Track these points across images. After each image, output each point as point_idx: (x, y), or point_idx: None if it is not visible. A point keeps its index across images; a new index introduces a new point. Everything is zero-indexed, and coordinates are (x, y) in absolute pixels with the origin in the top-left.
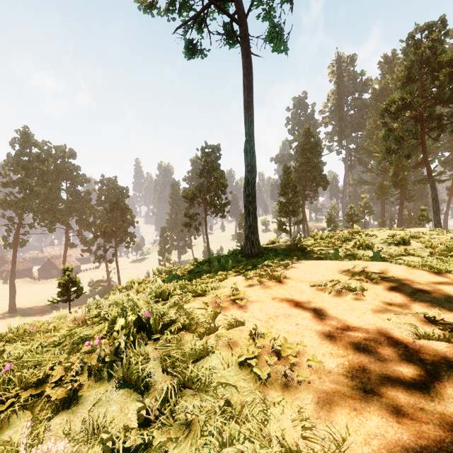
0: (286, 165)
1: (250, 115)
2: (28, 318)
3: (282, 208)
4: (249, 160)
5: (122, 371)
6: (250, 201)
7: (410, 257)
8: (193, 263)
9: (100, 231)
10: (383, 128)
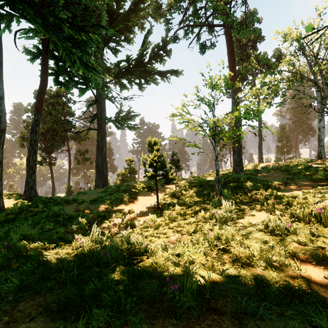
0: (281, 124)
1: (260, 124)
2: None
3: (278, 150)
4: (260, 137)
5: (252, 165)
6: (260, 150)
7: None
8: None
9: None
10: None
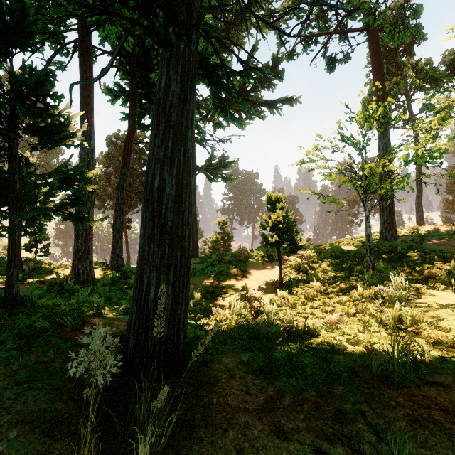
0: (453, 165)
1: (419, 167)
2: None
3: (447, 205)
4: (418, 187)
5: (408, 229)
6: (419, 206)
7: None
8: None
9: None
10: None
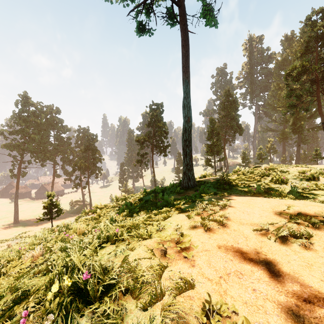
0: (211, 118)
1: (187, 77)
2: (27, 227)
3: (208, 149)
4: (186, 112)
5: None
6: (187, 145)
7: (321, 192)
8: (143, 193)
9: (77, 165)
10: (285, 89)
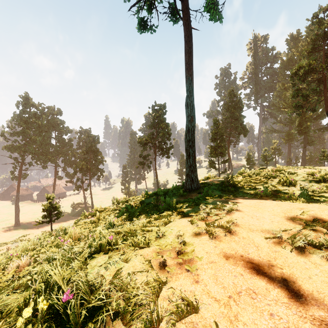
0: (215, 118)
1: (190, 74)
2: (28, 230)
3: (212, 150)
4: (189, 112)
5: None
6: (190, 145)
7: None
8: (144, 195)
9: (79, 167)
10: (291, 89)
